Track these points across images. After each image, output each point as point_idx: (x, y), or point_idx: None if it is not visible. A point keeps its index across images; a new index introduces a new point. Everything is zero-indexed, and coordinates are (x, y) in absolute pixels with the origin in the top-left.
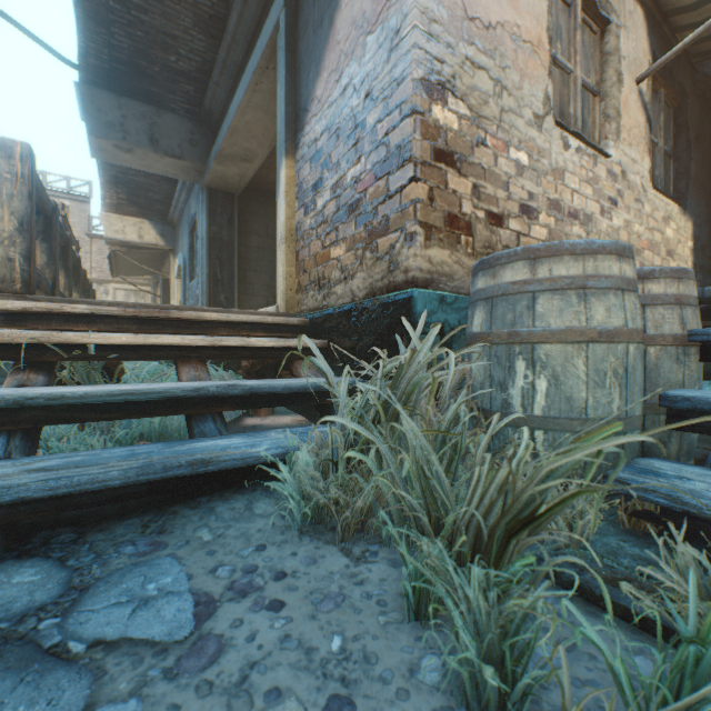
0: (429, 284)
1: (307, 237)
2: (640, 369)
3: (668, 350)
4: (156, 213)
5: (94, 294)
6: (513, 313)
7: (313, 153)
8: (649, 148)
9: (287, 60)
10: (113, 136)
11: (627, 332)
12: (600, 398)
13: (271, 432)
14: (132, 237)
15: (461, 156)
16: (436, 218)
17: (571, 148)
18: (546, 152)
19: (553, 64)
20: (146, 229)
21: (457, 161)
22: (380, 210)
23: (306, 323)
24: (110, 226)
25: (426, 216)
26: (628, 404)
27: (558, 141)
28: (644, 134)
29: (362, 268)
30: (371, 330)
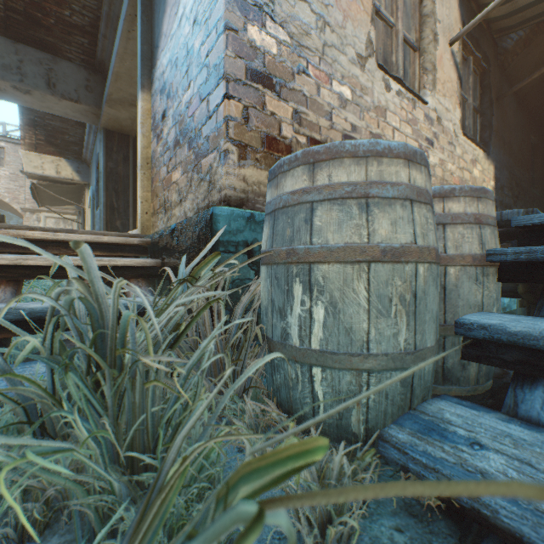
0: (244, 204)
1: (158, 164)
2: (433, 293)
3: (467, 270)
4: (71, 153)
5: (3, 219)
6: (292, 228)
7: (162, 86)
8: (460, 101)
9: (143, 1)
10: (11, 77)
11: (416, 250)
12: (384, 329)
13: (41, 363)
14: (50, 172)
15: (281, 80)
16: (252, 138)
17: (393, 90)
18: (369, 90)
19: (378, 16)
20: (63, 166)
21: (276, 85)
22: (203, 131)
23: (147, 243)
24: (30, 162)
25: (240, 134)
26: (418, 336)
27: (380, 82)
28: (456, 89)
29: (192, 189)
30: (186, 249)
